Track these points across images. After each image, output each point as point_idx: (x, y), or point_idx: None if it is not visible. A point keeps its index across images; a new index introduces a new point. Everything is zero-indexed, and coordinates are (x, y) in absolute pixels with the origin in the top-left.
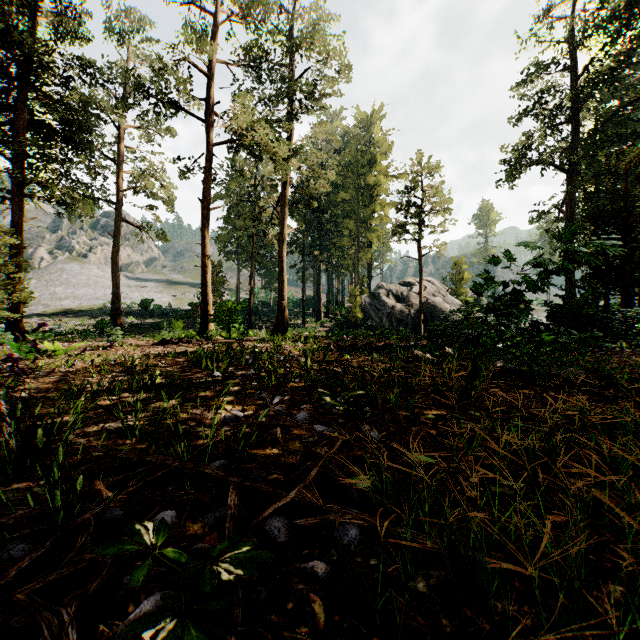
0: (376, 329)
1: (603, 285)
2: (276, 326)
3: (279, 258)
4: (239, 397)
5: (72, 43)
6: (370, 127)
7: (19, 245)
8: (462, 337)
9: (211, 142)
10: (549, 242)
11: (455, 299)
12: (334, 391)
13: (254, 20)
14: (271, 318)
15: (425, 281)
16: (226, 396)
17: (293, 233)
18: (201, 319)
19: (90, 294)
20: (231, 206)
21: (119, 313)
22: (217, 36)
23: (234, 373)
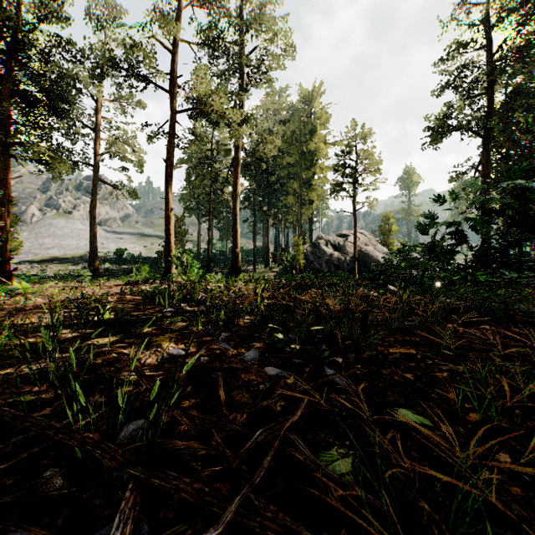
0: (318, 272)
1: (520, 233)
2: (231, 271)
3: (233, 212)
4: (185, 333)
5: (52, 22)
6: (311, 102)
7: (4, 198)
8: (401, 277)
9: (174, 110)
10: (465, 199)
11: (384, 248)
12: (285, 327)
13: (211, 5)
14: (227, 265)
15: (358, 233)
16: (171, 332)
17: (245, 192)
18: (165, 264)
19: (73, 244)
20: (192, 168)
21: (96, 260)
22: (179, 17)
23: (186, 309)
